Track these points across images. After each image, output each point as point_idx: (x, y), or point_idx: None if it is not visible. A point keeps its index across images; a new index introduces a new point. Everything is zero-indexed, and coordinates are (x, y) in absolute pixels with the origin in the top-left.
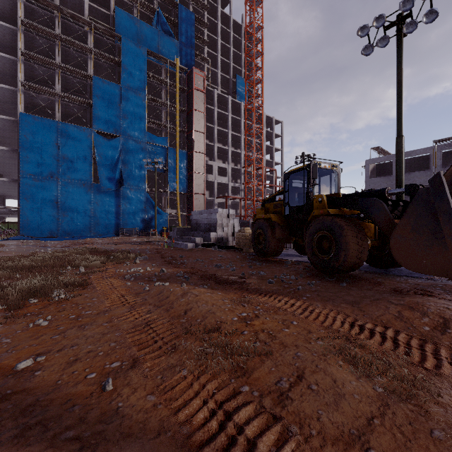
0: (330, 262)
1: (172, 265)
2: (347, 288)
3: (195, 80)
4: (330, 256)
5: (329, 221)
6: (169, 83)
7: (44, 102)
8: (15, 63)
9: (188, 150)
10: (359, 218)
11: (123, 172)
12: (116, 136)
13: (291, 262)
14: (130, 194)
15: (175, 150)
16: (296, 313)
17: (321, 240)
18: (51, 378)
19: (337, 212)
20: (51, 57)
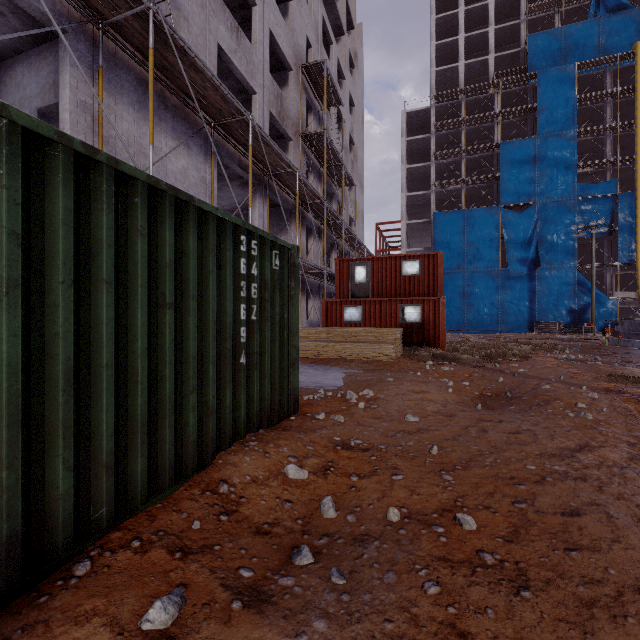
0: None
1: (610, 357)
2: None
3: None
4: None
5: None
6: (619, 91)
7: (450, 194)
8: (428, 167)
9: None
10: None
11: (540, 249)
12: (529, 204)
13: None
14: (549, 276)
15: (632, 194)
16: None
17: None
18: (534, 374)
19: None
20: (456, 143)
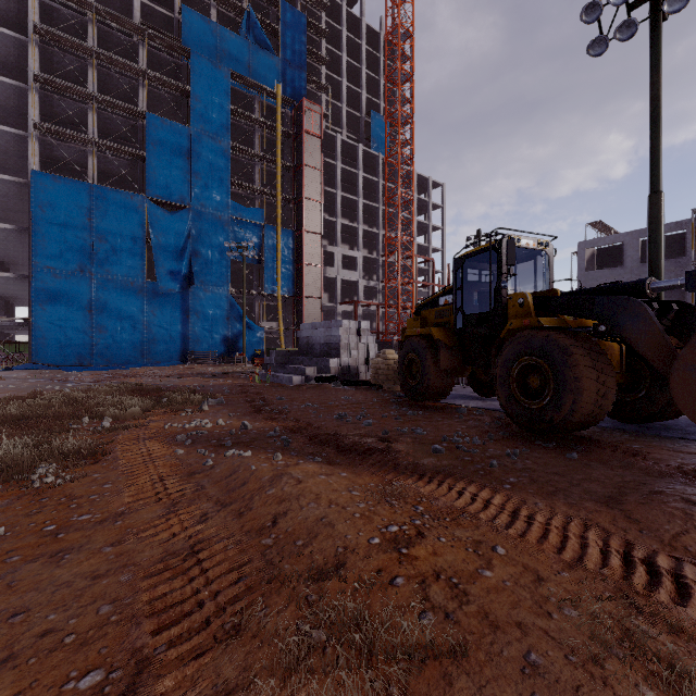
0: (543, 413)
1: (263, 414)
2: (582, 464)
3: (307, 119)
4: (544, 402)
5: (542, 339)
6: (265, 124)
7: (70, 155)
8: (26, 93)
9: (295, 229)
10: (596, 334)
11: (194, 264)
12: (183, 207)
13: (467, 410)
14: (204, 298)
15: (275, 228)
16: (498, 525)
17: (526, 373)
18: None
19: (556, 324)
20: (82, 85)
